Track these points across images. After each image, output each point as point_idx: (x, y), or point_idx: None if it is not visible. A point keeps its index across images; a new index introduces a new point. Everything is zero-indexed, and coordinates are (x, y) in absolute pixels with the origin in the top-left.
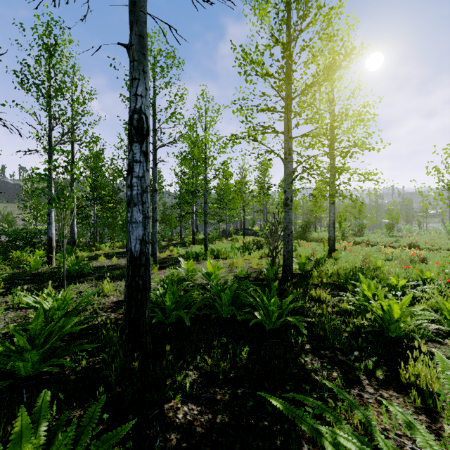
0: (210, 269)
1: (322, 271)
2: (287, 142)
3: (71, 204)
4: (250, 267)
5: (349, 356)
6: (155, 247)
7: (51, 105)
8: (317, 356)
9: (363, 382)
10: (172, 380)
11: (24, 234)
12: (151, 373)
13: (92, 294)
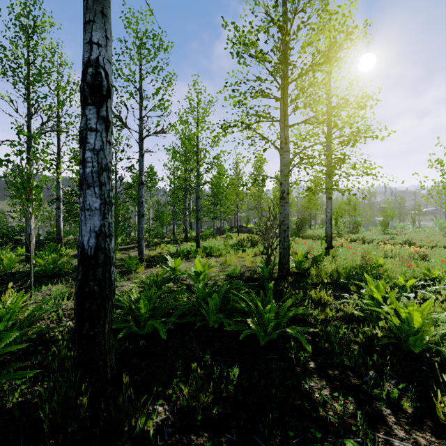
0: (199, 268)
1: (320, 269)
2: (284, 130)
3: (38, 194)
4: (244, 265)
5: (364, 378)
6: (141, 244)
7: (30, 91)
8: (324, 378)
9: (388, 419)
10: (129, 427)
11: (5, 231)
12: (103, 415)
13: (63, 298)
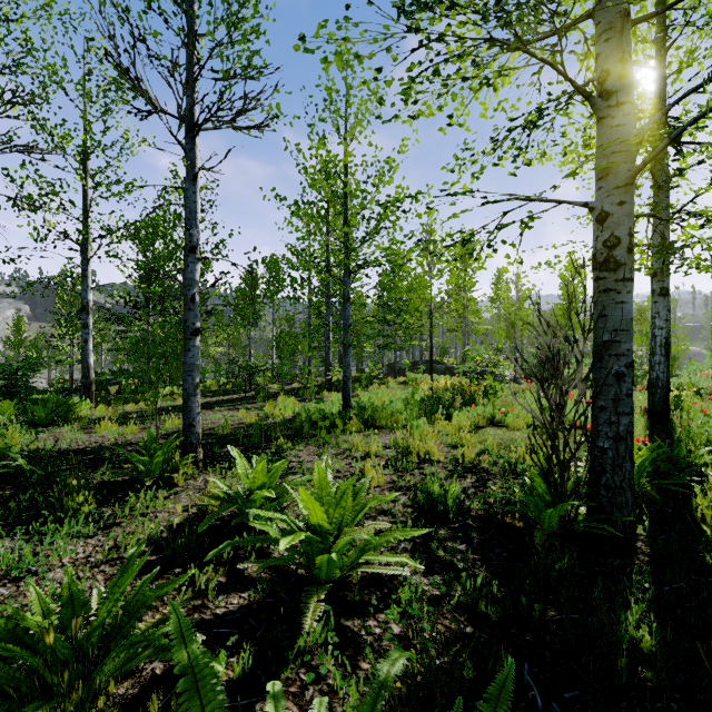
0: (317, 517)
1: None
2: (621, 22)
3: None
4: (458, 464)
5: None
6: (189, 408)
7: None
8: None
9: None
10: None
11: None
12: None
13: None
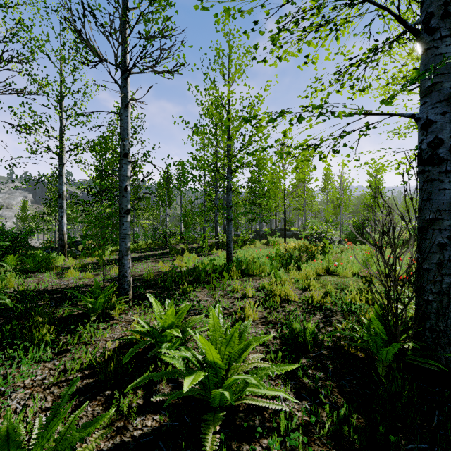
0: (212, 356)
1: None
2: None
3: None
4: (308, 303)
5: None
6: (123, 264)
7: None
8: None
9: None
10: None
11: None
12: None
13: None
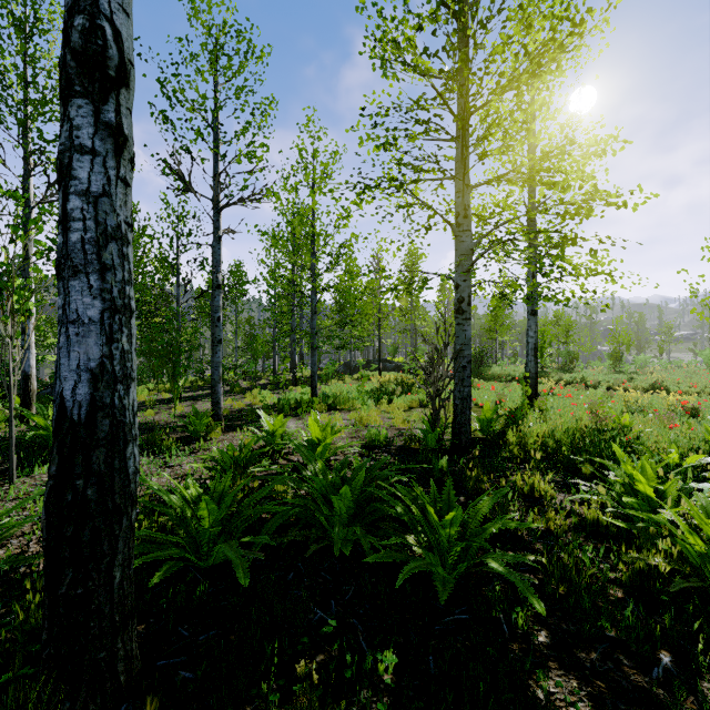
0: (316, 433)
1: (524, 434)
2: (462, 193)
3: (25, 302)
4: (392, 426)
5: (654, 669)
6: (216, 391)
7: (29, 131)
8: (573, 672)
9: None
10: None
11: None
12: None
13: None
